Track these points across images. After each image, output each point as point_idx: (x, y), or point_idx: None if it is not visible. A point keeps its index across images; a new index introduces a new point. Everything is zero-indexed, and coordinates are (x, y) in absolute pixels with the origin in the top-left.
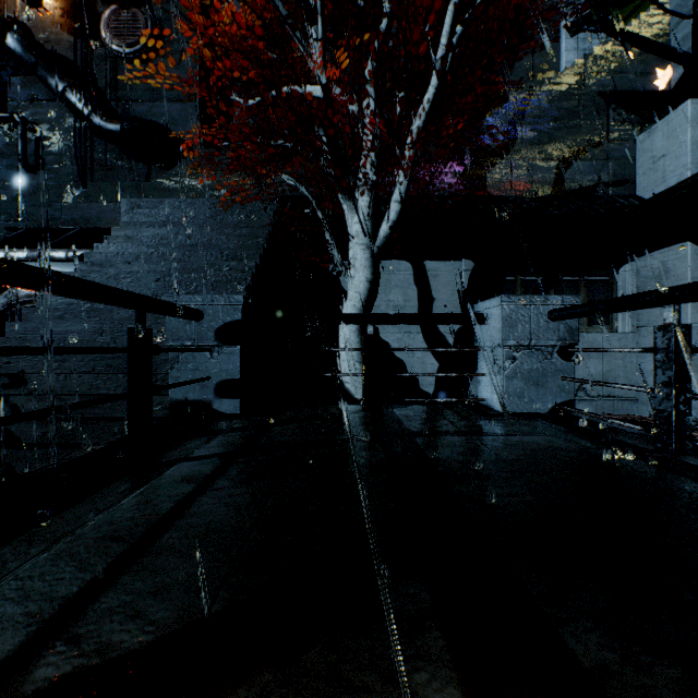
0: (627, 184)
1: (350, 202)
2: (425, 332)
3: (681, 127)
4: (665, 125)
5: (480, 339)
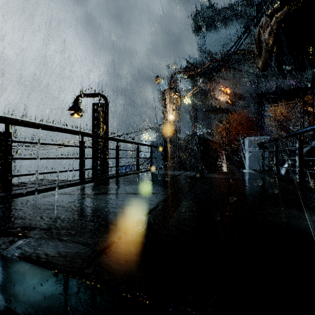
0: None
1: None
2: None
3: None
4: None
5: None
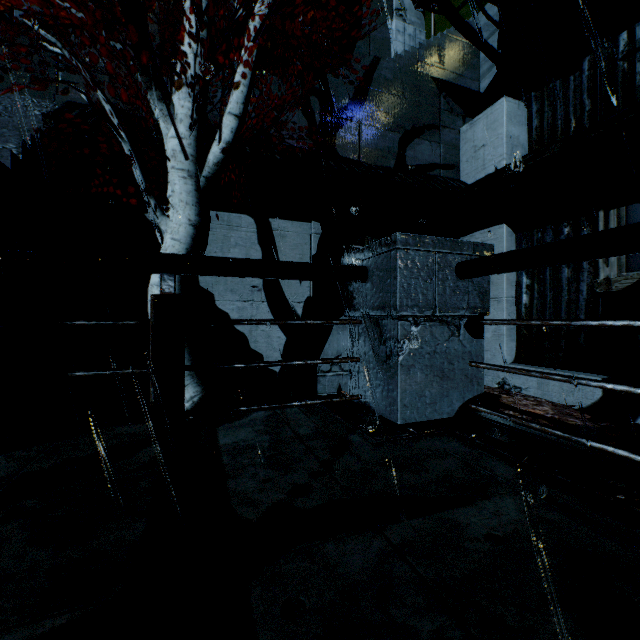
0: (454, 169)
1: (162, 103)
2: (271, 300)
3: (498, 120)
4: (485, 118)
5: (354, 306)
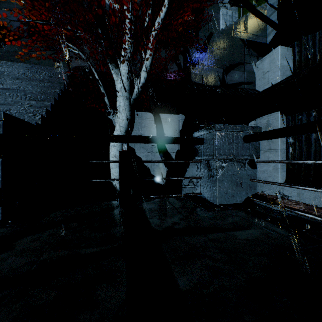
0: (252, 84)
1: (116, 69)
2: (160, 151)
3: (276, 58)
4: (269, 57)
5: (198, 155)
